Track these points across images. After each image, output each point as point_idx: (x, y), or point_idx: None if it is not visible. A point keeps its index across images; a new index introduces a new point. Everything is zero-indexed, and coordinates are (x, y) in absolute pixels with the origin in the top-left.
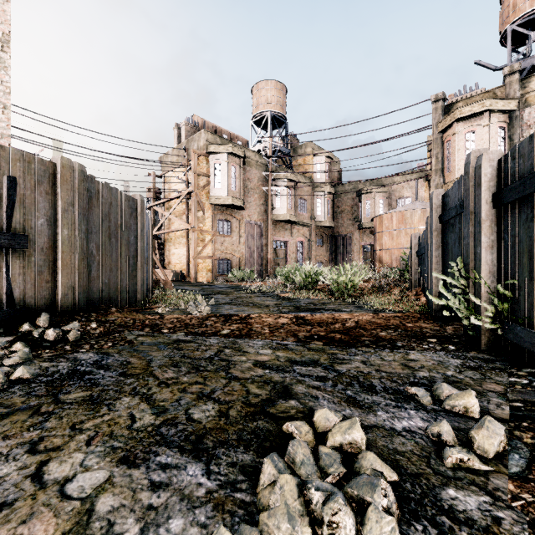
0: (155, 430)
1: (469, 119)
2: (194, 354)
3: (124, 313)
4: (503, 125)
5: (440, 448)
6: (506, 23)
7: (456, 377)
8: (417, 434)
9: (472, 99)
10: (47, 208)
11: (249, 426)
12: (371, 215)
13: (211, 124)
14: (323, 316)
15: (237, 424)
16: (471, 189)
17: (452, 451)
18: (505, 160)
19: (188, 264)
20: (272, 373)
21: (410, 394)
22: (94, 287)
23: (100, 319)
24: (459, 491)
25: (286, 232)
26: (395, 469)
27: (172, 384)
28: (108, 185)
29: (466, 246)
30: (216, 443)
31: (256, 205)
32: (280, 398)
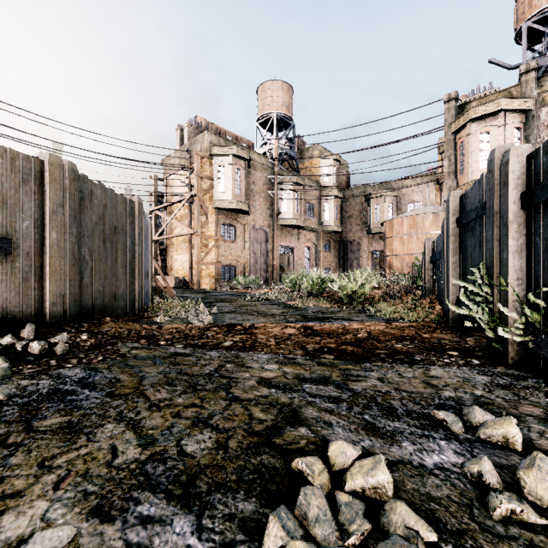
0: (140, 467)
1: (483, 120)
2: (192, 370)
3: (119, 322)
4: (519, 126)
5: (482, 493)
6: (522, 20)
7: (486, 397)
8: (452, 472)
9: (487, 99)
10: (33, 209)
11: (251, 462)
12: (380, 220)
13: (215, 125)
14: (332, 326)
15: (238, 459)
16: (495, 188)
17: (501, 500)
18: (536, 155)
19: (191, 270)
20: (279, 393)
21: (438, 419)
22: (86, 295)
23: (92, 330)
24: None
25: (292, 238)
26: (432, 523)
27: (164, 407)
28: (102, 186)
29: (490, 250)
30: (211, 486)
31: (261, 209)
32: (288, 424)
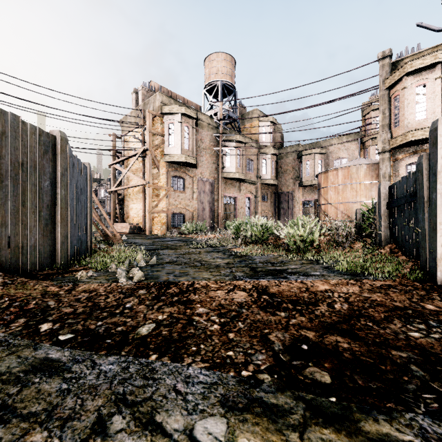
0: None
1: (419, 73)
2: None
3: (11, 285)
4: None
5: None
6: None
7: None
8: None
9: (420, 55)
10: None
11: None
12: (311, 174)
13: (167, 89)
14: (292, 286)
15: None
16: None
17: None
18: None
19: (144, 218)
20: None
21: None
22: None
23: None
24: None
25: (235, 189)
26: None
27: None
28: None
29: None
30: None
31: (208, 163)
32: None
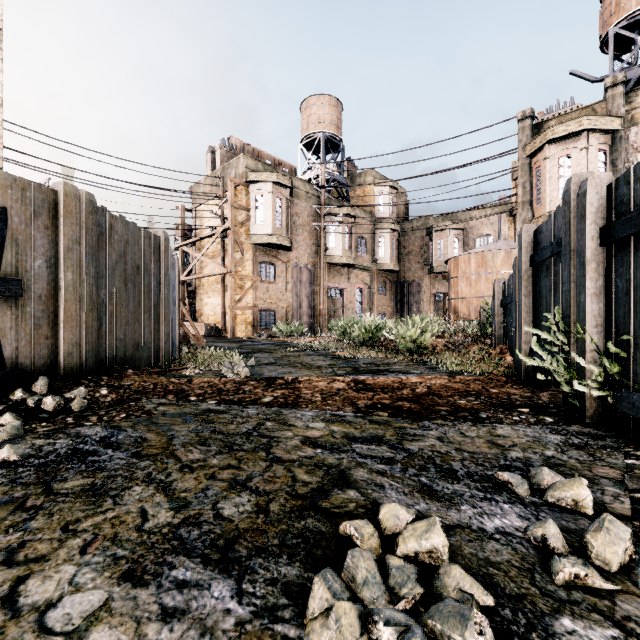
0: (173, 531)
1: (563, 141)
2: (227, 429)
3: (143, 375)
4: (605, 148)
5: (546, 557)
6: (608, 25)
7: (557, 458)
8: (514, 537)
9: (567, 117)
10: (46, 246)
11: (295, 526)
12: (444, 257)
13: (252, 147)
14: (387, 379)
15: (280, 523)
16: (572, 222)
17: (564, 564)
18: (616, 186)
19: (224, 316)
20: (326, 453)
21: (502, 481)
22: (105, 344)
23: (113, 384)
24: (577, 620)
25: (342, 278)
26: (489, 588)
27: (198, 469)
28: (123, 219)
29: (566, 293)
30: (251, 550)
31: (305, 245)
32: (335, 487)
